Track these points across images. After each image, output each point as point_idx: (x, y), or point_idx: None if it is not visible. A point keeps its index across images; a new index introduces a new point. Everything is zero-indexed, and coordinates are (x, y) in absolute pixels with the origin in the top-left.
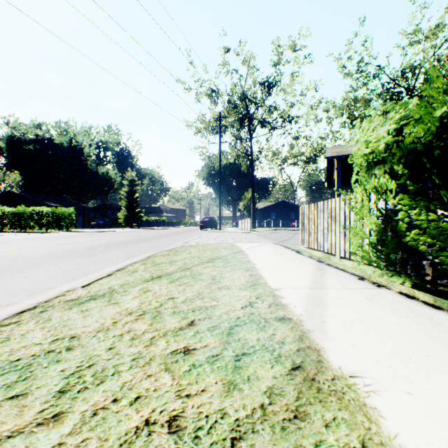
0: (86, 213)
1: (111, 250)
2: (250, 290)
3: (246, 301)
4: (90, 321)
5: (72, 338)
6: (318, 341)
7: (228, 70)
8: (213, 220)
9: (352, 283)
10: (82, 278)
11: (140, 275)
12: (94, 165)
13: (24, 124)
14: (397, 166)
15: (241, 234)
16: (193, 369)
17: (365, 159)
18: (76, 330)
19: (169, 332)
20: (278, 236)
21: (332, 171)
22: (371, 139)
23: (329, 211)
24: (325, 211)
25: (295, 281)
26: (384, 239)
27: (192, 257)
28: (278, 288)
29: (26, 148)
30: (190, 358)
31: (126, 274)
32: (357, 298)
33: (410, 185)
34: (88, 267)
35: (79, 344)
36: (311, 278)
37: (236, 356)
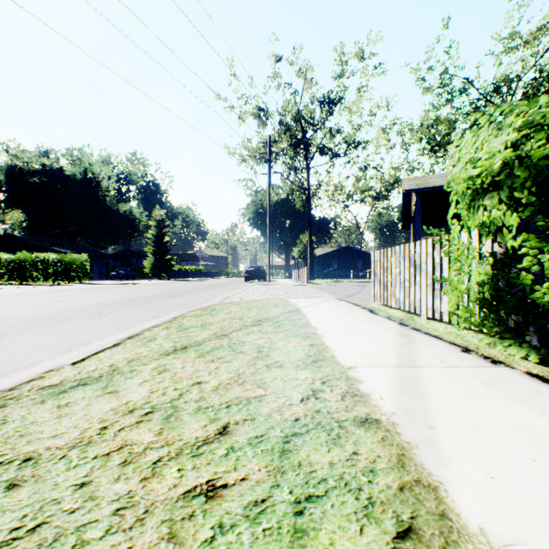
0: (104, 261)
1: (129, 308)
2: (313, 369)
3: (308, 388)
4: (65, 426)
5: (25, 461)
6: (431, 468)
7: (280, 83)
8: (260, 270)
9: (455, 357)
10: (82, 348)
11: (158, 345)
12: (115, 202)
13: (28, 151)
14: (520, 193)
15: (296, 288)
16: (219, 538)
17: (470, 184)
18: (38, 443)
19: (185, 449)
20: (343, 289)
21: (409, 208)
22: (480, 156)
23: (411, 257)
24: (407, 258)
25: (374, 355)
26: (500, 295)
27: (233, 318)
28: (353, 366)
29: (30, 181)
30: (215, 509)
31: (139, 343)
32: (469, 383)
33: (538, 220)
34: (93, 331)
35: (32, 474)
36: (395, 349)
37: (297, 504)
